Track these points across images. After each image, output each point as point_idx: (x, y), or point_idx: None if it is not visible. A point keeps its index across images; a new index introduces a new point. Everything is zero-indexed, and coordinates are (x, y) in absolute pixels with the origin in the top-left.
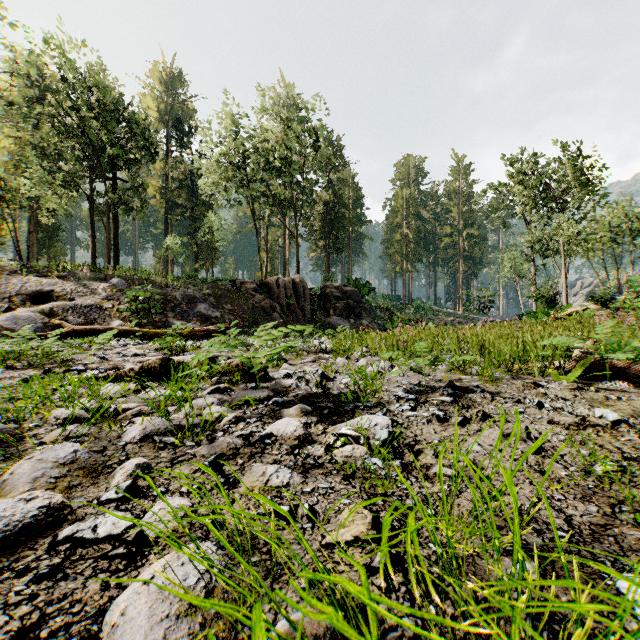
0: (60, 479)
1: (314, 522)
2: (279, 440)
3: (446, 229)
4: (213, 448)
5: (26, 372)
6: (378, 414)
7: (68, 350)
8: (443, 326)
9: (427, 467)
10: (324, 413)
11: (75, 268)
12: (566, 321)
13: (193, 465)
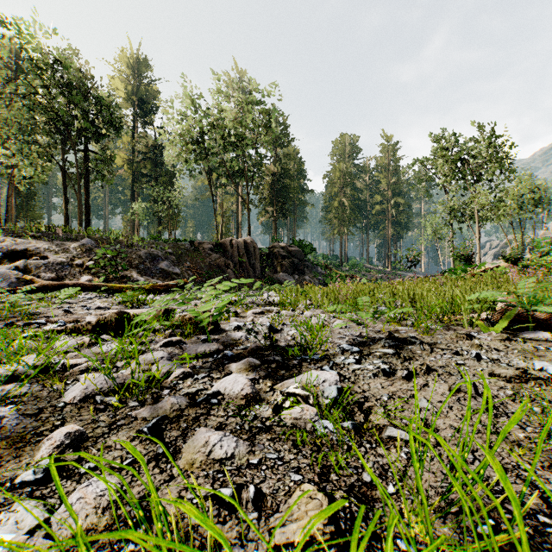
0: None
1: (261, 509)
2: (226, 399)
3: (377, 198)
4: (156, 410)
5: None
6: (325, 368)
7: (37, 303)
8: (374, 281)
9: (380, 429)
10: (272, 367)
11: (48, 229)
12: (482, 277)
13: (132, 431)
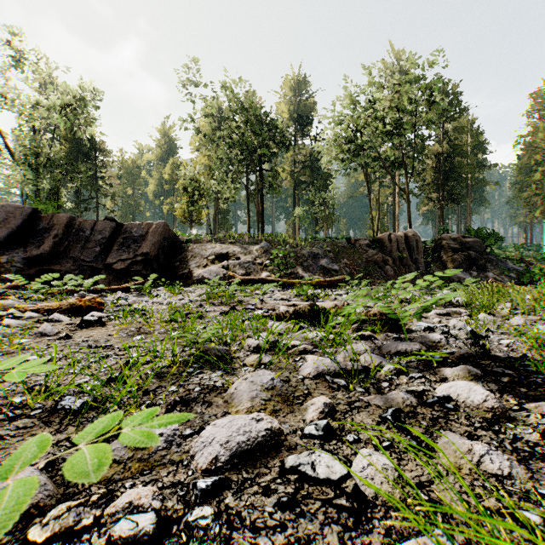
0: (267, 402)
1: None
2: (460, 406)
3: None
4: (387, 400)
5: (220, 308)
6: None
7: (239, 293)
8: None
9: None
10: (503, 381)
11: (239, 236)
12: None
13: (373, 415)
